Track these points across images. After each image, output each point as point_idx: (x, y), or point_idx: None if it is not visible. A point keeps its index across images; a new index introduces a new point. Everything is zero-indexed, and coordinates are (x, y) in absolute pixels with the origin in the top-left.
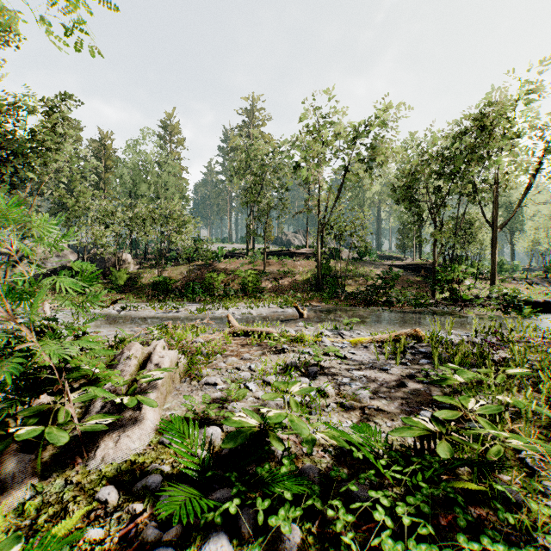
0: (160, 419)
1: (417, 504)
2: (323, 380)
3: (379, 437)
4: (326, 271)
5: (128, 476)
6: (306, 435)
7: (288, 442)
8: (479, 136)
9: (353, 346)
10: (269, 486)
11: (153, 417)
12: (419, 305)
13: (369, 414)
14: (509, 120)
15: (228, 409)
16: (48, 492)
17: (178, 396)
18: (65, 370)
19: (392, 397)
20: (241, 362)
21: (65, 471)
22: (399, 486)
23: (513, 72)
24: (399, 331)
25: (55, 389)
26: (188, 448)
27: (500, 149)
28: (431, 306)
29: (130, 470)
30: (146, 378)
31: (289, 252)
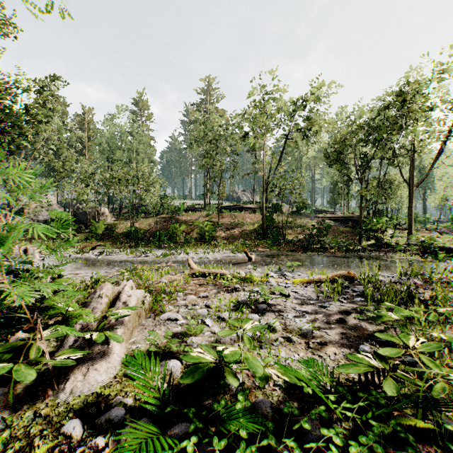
0: (126, 352)
1: (369, 443)
2: (270, 316)
3: (325, 372)
4: (270, 222)
5: (94, 409)
6: (260, 374)
7: (242, 376)
8: (399, 109)
9: (295, 286)
10: (225, 424)
11: (120, 350)
12: (349, 250)
13: (314, 348)
14: (423, 96)
15: (187, 343)
16: (17, 425)
17: (143, 330)
18: (38, 309)
19: (332, 332)
20: (199, 299)
21: (36, 403)
22: (347, 421)
23: (427, 55)
24: (333, 272)
25: (25, 328)
26: (149, 384)
27: (415, 120)
28: (359, 251)
29: (96, 403)
30: (113, 316)
31: (239, 207)
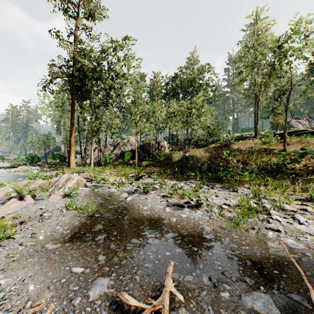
0: None
1: None
2: None
3: None
4: None
5: None
6: None
7: None
8: None
9: None
10: None
11: None
12: None
13: None
14: None
15: None
16: None
17: None
18: None
19: None
20: None
21: None
22: None
23: None
24: None
25: None
26: None
27: None
28: None
29: None
30: None
31: (305, 132)
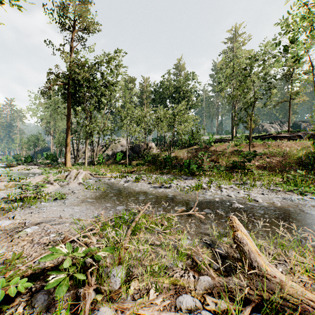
0: None
1: None
2: None
3: None
4: None
5: None
6: None
7: None
8: None
9: None
10: None
11: None
12: None
13: None
14: None
15: None
16: None
17: None
18: None
19: None
20: None
21: None
22: None
23: None
24: None
25: None
26: None
27: None
28: None
29: None
30: None
31: (270, 136)
